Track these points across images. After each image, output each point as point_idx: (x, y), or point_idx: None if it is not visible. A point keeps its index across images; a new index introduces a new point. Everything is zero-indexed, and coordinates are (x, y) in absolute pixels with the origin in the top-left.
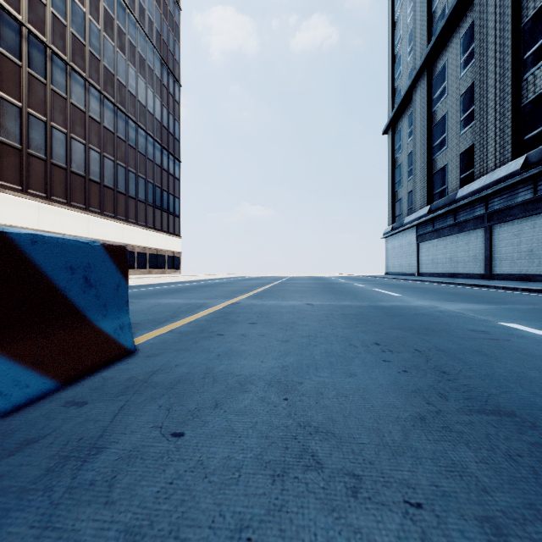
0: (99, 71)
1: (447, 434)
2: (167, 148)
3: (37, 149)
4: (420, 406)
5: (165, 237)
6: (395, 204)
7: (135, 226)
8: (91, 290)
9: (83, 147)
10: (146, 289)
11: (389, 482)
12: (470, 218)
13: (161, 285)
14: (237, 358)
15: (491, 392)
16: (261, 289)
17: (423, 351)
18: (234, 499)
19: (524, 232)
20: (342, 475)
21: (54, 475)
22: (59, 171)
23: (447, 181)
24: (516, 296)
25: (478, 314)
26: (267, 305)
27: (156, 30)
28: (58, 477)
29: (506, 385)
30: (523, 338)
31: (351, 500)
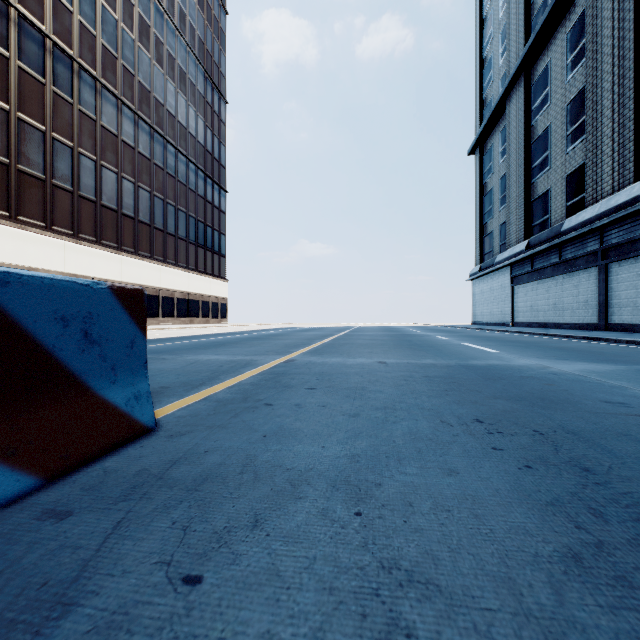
0: (133, 88)
1: (628, 594)
2: (211, 176)
3: (63, 179)
4: (567, 532)
5: (209, 280)
6: (484, 239)
7: (174, 268)
8: (92, 348)
9: (115, 177)
10: (185, 342)
11: None
12: (580, 254)
13: (202, 337)
14: (289, 441)
15: None
16: (321, 342)
17: (547, 433)
18: None
19: None
20: None
21: None
22: (88, 204)
23: (550, 210)
24: None
25: (607, 378)
26: (328, 363)
27: (198, 38)
28: None
29: None
30: None
31: None
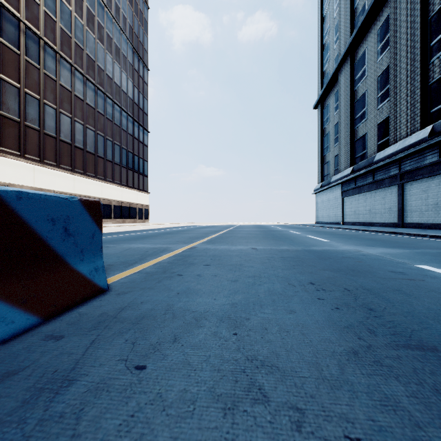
0: (82, 58)
1: (379, 369)
2: (137, 121)
3: (32, 122)
4: (352, 341)
5: (136, 193)
6: (324, 166)
7: (111, 184)
8: (69, 238)
9: (69, 120)
10: (120, 235)
11: (329, 416)
12: (386, 177)
13: (132, 232)
14: (193, 296)
15: (414, 328)
16: (214, 235)
17: (352, 289)
18: (188, 432)
19: (431, 188)
20: (287, 409)
21: (28, 407)
22: (50, 139)
23: (367, 147)
24: (425, 242)
25: (396, 257)
26: (219, 249)
27: (128, 24)
28: (31, 409)
29: (426, 322)
30: (436, 278)
31: (296, 434)
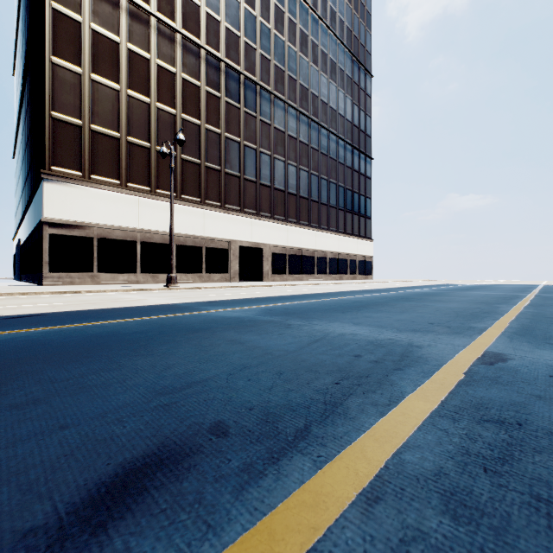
0: (295, 91)
1: None
2: (357, 147)
3: (250, 174)
4: None
5: (356, 241)
6: None
7: (326, 232)
8: None
9: (283, 165)
10: (326, 299)
11: None
12: None
13: (345, 295)
14: None
15: None
16: (515, 310)
17: None
18: None
19: None
20: None
21: None
22: (265, 189)
23: None
24: None
25: None
26: None
27: (346, 28)
28: None
29: None
30: None
31: None
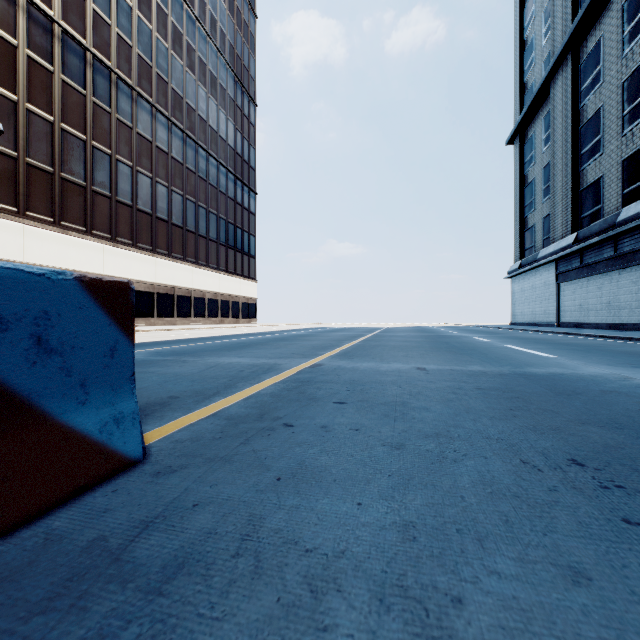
0: (167, 95)
1: None
2: (241, 178)
3: (102, 186)
4: None
5: (239, 281)
6: (525, 233)
7: (205, 269)
8: (50, 358)
9: (150, 182)
10: (211, 342)
11: None
12: (639, 247)
13: (229, 338)
14: (311, 490)
15: None
16: (350, 344)
17: None
18: None
19: None
20: None
21: None
22: (125, 209)
23: (602, 199)
24: None
25: None
26: (360, 369)
27: (229, 43)
28: None
29: None
30: None
31: None
